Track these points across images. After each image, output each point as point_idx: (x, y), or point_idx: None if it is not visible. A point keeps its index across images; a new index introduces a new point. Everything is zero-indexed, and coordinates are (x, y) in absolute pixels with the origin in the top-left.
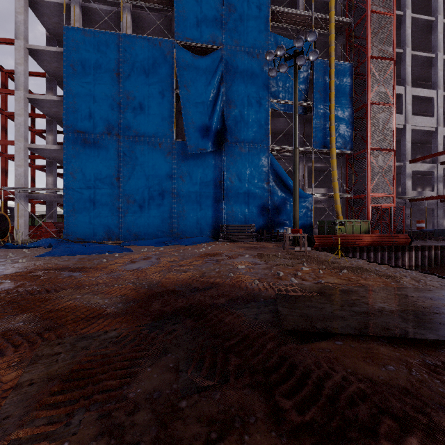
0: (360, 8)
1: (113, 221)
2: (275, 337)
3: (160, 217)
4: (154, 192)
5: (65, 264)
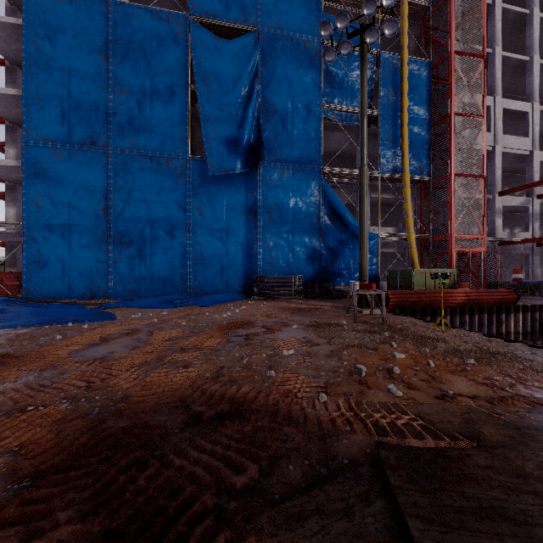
0: None
1: (99, 271)
2: None
3: (169, 266)
4: (159, 230)
5: None
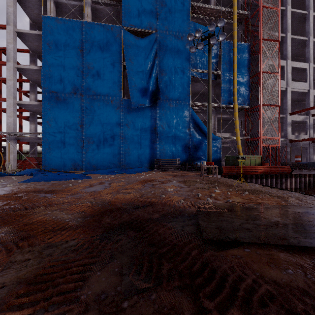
0: (255, 4)
1: (78, 156)
2: (198, 245)
3: (112, 154)
4: (107, 136)
5: (41, 188)
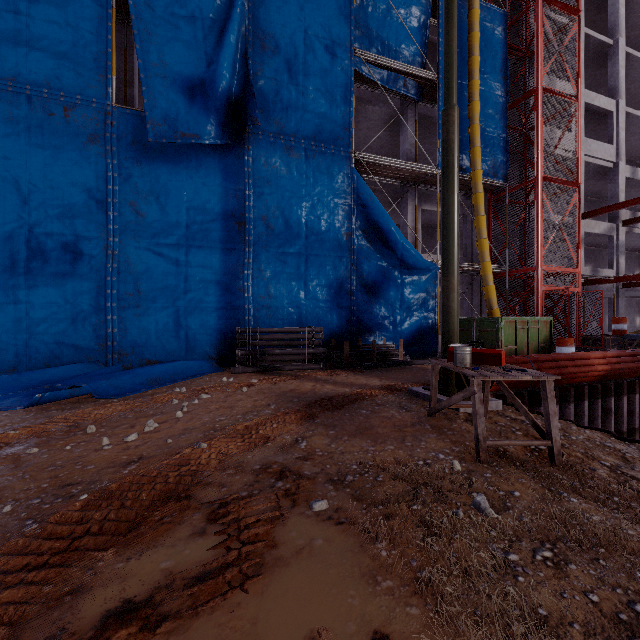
0: None
1: None
2: None
3: (70, 310)
4: (47, 240)
5: None
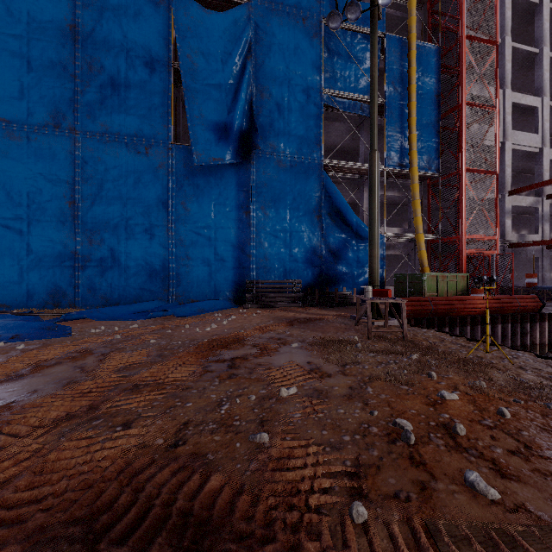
0: None
1: (64, 274)
2: None
3: (148, 269)
4: (136, 228)
5: None
